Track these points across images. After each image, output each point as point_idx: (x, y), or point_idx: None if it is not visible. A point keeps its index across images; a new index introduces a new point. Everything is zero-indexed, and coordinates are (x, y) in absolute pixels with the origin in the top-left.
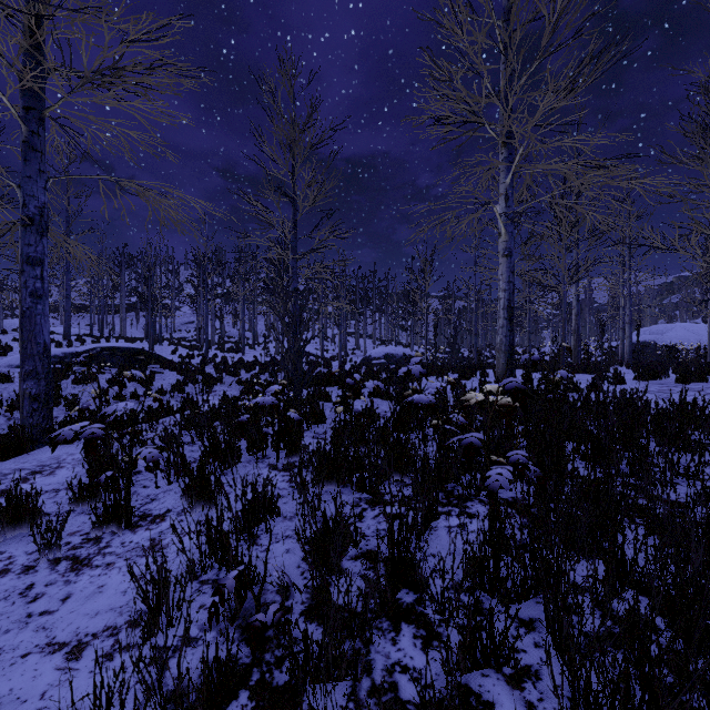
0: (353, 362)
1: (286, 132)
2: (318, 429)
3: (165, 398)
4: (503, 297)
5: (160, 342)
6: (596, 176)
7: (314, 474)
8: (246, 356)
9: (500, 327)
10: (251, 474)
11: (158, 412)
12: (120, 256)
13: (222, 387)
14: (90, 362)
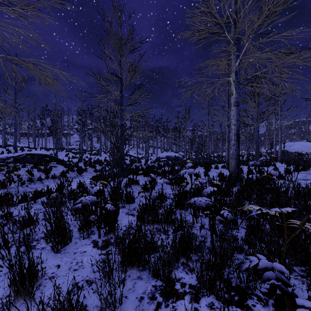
0: (151, 159)
1: (116, 43)
2: (130, 206)
3: (56, 180)
4: (234, 128)
5: (61, 150)
6: (291, 58)
7: (121, 257)
8: (102, 157)
9: (232, 145)
10: (77, 252)
11: (41, 192)
12: (44, 110)
13: (86, 173)
14: (20, 161)
